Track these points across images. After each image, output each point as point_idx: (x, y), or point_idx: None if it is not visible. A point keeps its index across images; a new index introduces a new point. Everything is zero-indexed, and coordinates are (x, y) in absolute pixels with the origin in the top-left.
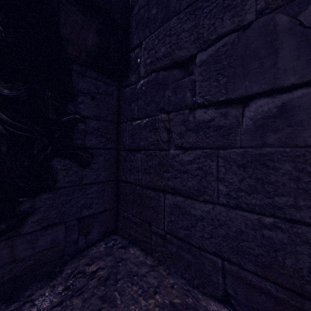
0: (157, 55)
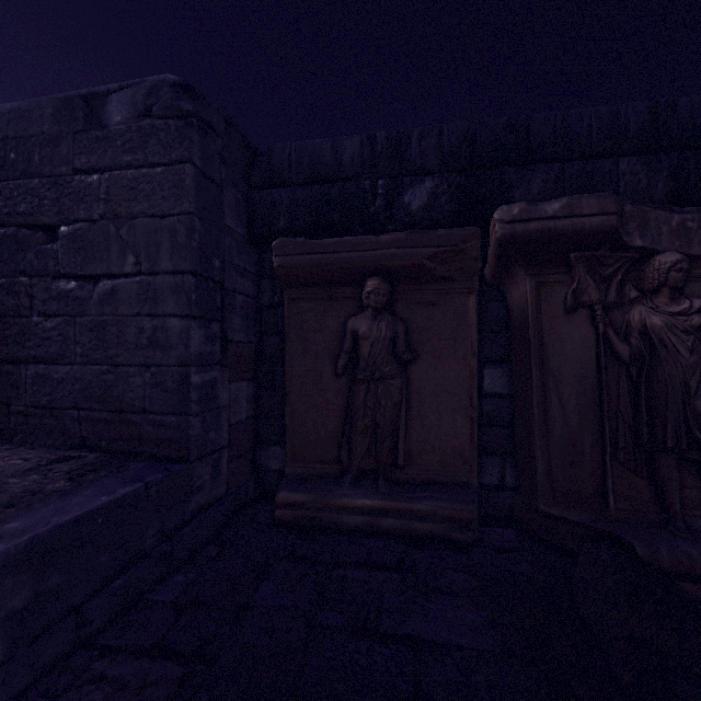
0: (18, 209)
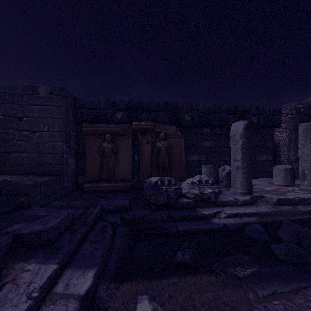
0: (9, 112)
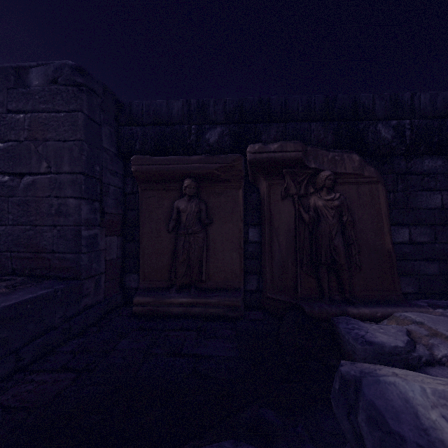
0: None
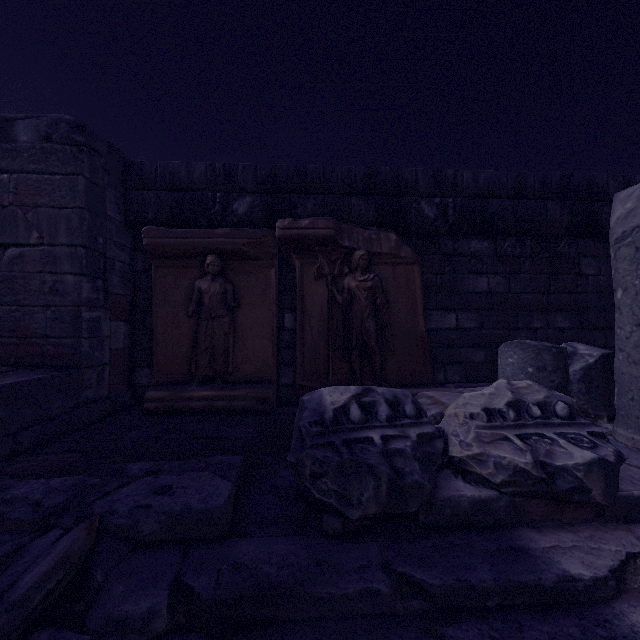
0: None
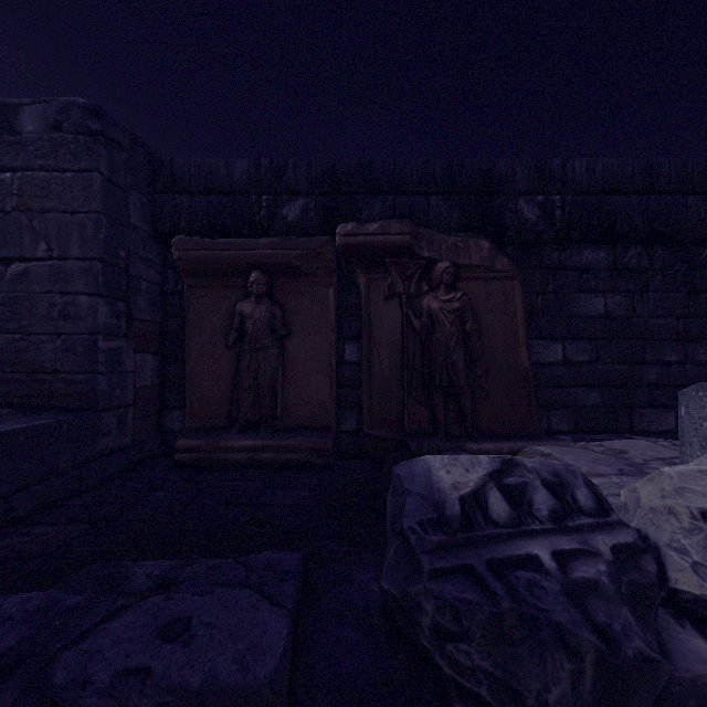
0: None
